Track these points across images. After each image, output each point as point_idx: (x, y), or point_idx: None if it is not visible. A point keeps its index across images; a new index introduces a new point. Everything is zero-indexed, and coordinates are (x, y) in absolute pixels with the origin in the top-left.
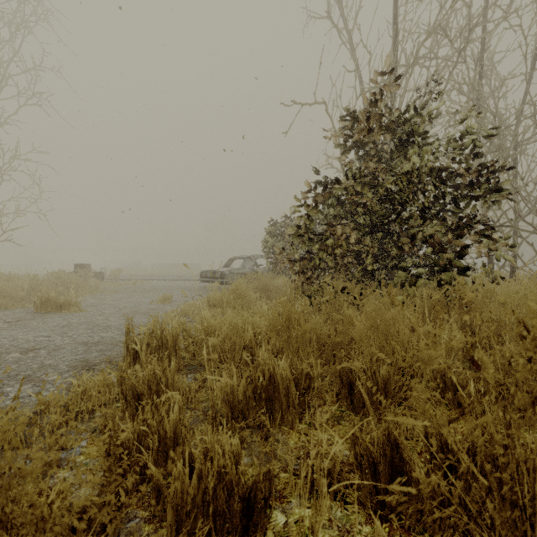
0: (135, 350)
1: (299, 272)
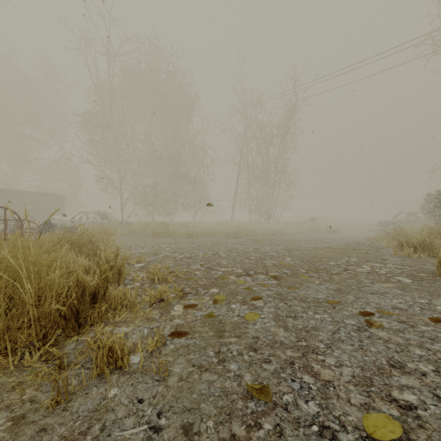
0: (387, 234)
1: (439, 220)
